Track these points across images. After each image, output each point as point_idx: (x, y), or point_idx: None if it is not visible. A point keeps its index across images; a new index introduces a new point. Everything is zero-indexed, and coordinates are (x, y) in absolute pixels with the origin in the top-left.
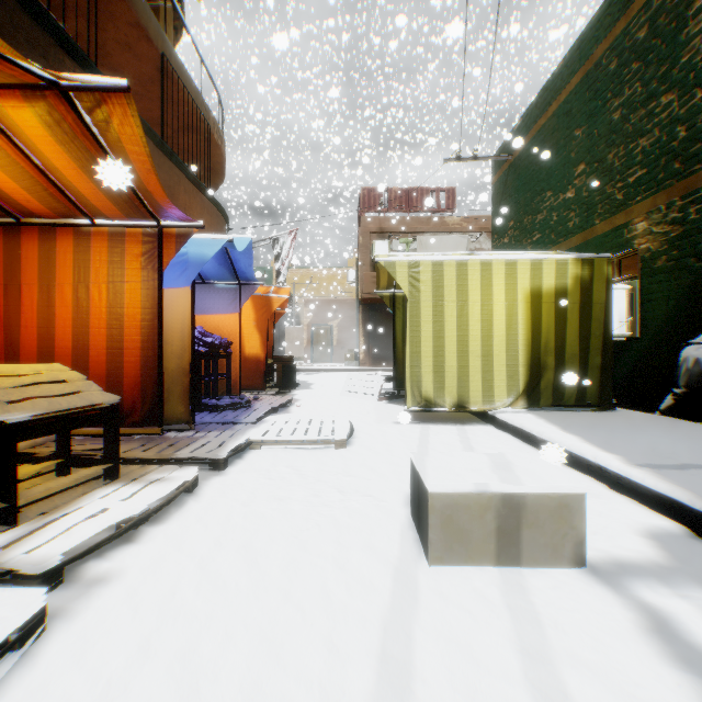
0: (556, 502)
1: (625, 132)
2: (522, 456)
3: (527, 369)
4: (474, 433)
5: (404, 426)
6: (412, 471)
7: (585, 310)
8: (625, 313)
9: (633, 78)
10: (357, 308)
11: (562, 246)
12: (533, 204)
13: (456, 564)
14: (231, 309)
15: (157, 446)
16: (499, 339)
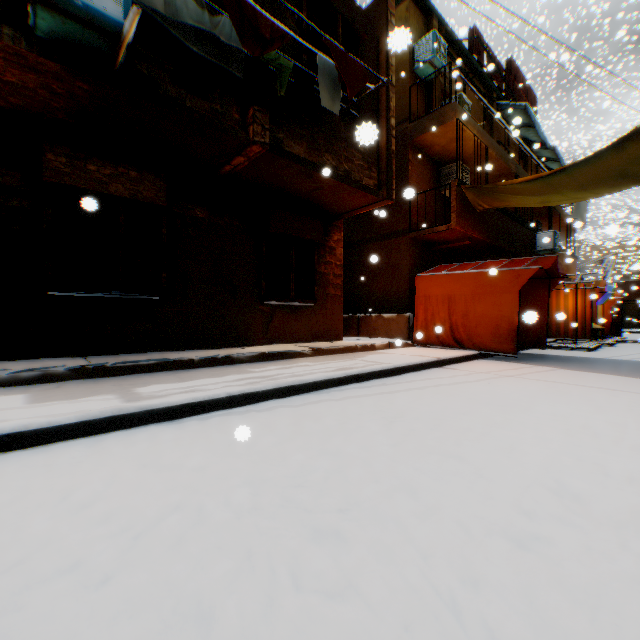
0: None
1: None
2: None
3: None
4: None
5: None
6: None
7: None
8: None
9: None
10: None
11: None
12: None
13: None
14: None
15: (598, 339)
16: None
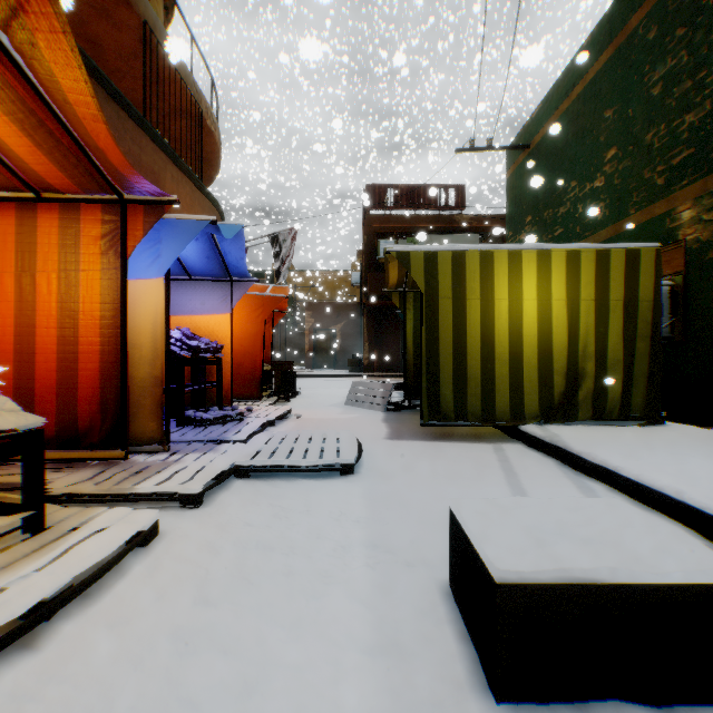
0: (701, 599)
1: (667, 108)
2: (612, 507)
3: (562, 376)
4: (504, 453)
5: (420, 443)
6: (454, 527)
7: (629, 309)
8: (668, 313)
9: (677, 47)
10: (361, 312)
11: (588, 240)
12: (554, 196)
13: (541, 698)
14: (222, 309)
15: (115, 476)
16: (530, 342)
